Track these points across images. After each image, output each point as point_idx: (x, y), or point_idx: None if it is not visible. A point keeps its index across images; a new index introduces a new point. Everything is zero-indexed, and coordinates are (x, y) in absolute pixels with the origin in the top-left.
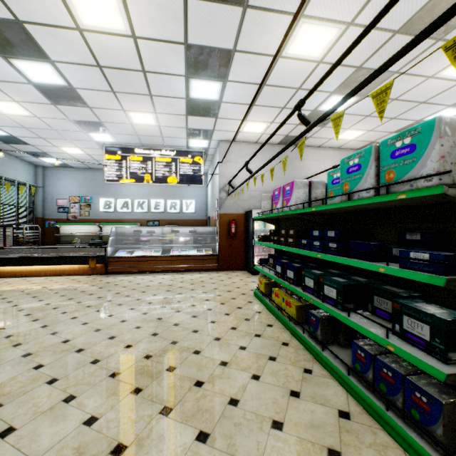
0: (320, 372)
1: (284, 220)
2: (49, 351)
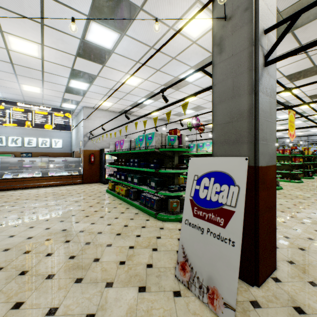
0: (132, 208)
1: (121, 155)
2: (0, 221)
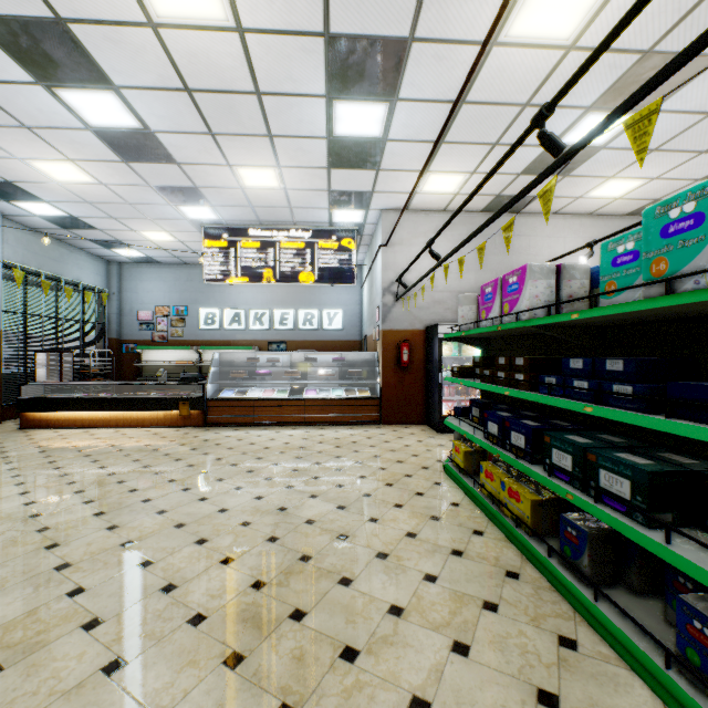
0: (594, 647)
1: (499, 340)
2: (98, 562)
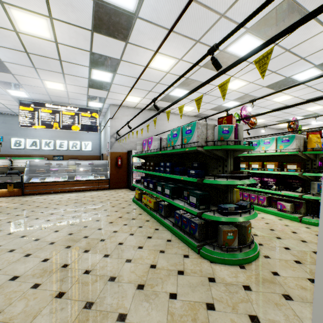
0: (162, 229)
1: (150, 157)
2: (0, 239)
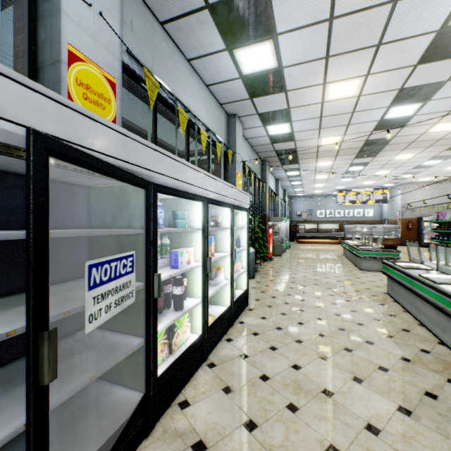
0: None
1: (443, 222)
2: None
